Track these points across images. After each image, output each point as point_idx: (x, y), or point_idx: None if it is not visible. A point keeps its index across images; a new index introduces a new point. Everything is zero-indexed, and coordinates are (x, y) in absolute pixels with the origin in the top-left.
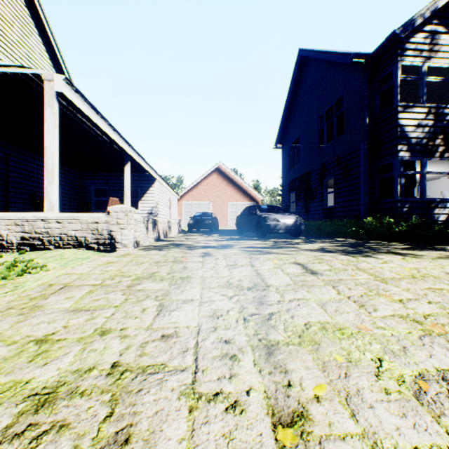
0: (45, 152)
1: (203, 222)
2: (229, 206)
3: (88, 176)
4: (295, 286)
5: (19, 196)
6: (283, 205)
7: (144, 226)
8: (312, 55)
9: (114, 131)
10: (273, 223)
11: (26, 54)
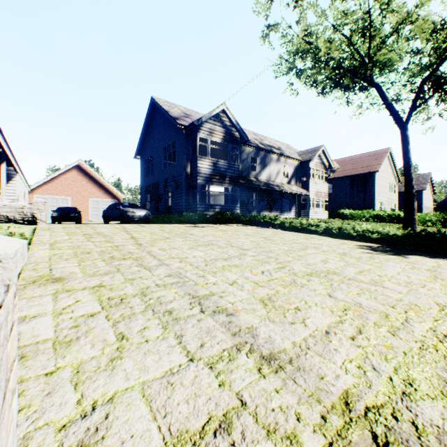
0: None
1: (69, 215)
2: (91, 202)
3: None
4: (136, 228)
5: None
6: (142, 204)
7: None
8: (160, 106)
9: (5, 142)
10: (132, 214)
11: None
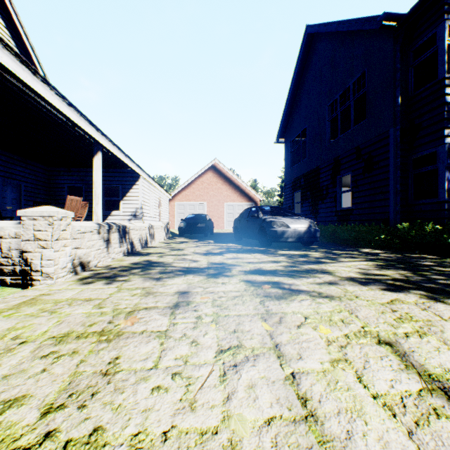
0: None
1: (195, 226)
2: (226, 207)
3: (59, 172)
4: None
5: None
6: (286, 206)
7: (99, 237)
8: (323, 29)
9: (70, 106)
10: (282, 229)
11: None
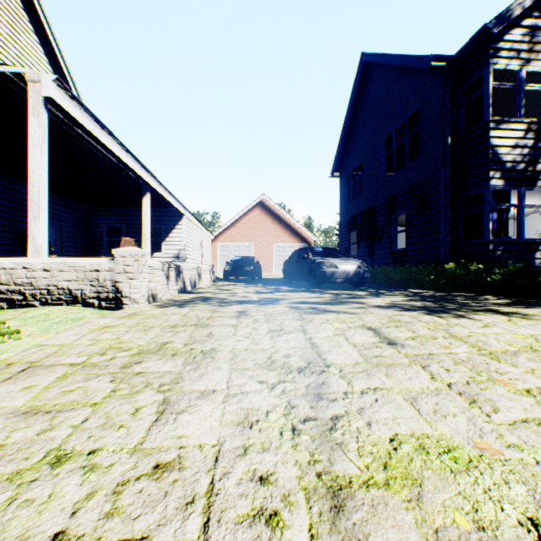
0: (29, 177)
1: (242, 269)
2: (275, 248)
3: (98, 211)
4: (368, 366)
5: (9, 236)
6: (342, 248)
7: (163, 274)
8: (378, 59)
9: (127, 152)
10: (330, 270)
11: (17, 56)
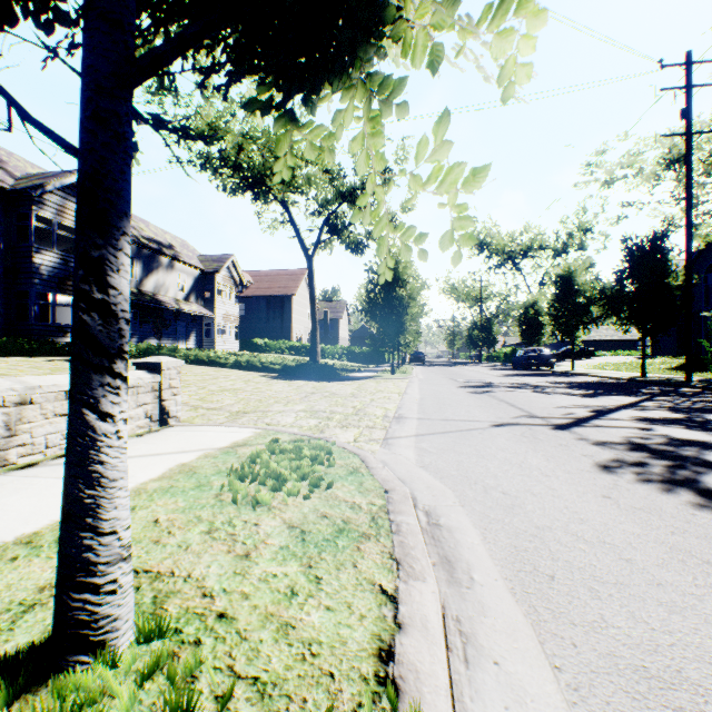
0: None
1: None
2: None
3: None
4: None
5: None
6: None
7: None
8: None
9: None
10: None
11: None
